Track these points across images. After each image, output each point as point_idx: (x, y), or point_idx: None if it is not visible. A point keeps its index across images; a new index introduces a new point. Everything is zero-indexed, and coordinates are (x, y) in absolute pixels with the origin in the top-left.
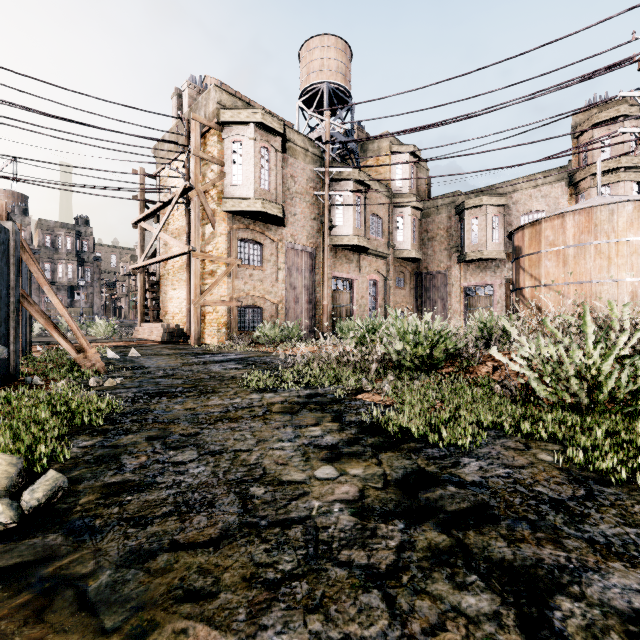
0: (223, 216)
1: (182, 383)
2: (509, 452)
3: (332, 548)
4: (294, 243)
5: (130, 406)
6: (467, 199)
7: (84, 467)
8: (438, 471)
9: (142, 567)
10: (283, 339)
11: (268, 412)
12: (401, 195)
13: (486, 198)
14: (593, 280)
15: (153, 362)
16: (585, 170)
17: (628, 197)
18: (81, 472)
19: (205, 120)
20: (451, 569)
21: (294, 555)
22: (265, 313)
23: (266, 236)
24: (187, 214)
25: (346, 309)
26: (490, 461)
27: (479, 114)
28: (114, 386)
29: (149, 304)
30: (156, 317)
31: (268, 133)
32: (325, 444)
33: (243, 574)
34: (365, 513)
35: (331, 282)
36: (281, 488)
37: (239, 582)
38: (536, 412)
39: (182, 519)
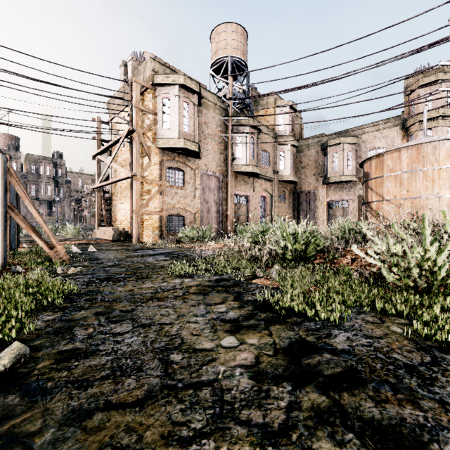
0: (156, 151)
1: (125, 271)
2: (368, 325)
3: (234, 408)
4: (207, 170)
5: (85, 288)
6: (329, 139)
7: (45, 337)
8: (315, 341)
9: (80, 425)
10: (199, 238)
11: (186, 293)
12: (283, 136)
13: (343, 138)
14: (421, 196)
15: (105, 255)
16: (414, 118)
17: (446, 136)
18: (42, 341)
19: (143, 82)
20: (331, 428)
21: (204, 414)
22: (186, 220)
23: (187, 165)
24: (130, 149)
25: (244, 217)
26: (355, 332)
27: (339, 78)
28: (75, 273)
29: (104, 213)
30: (109, 223)
31: (188, 92)
32: (229, 318)
33: (162, 432)
34: (260, 377)
35: (233, 198)
36: (195, 355)
37: (158, 440)
38: (386, 294)
39: (116, 382)
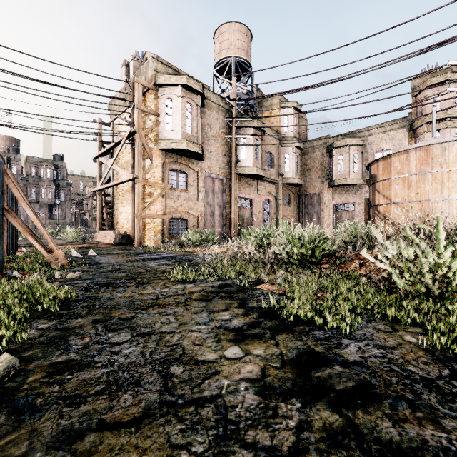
0: (158, 153)
1: (125, 276)
2: (380, 334)
3: (239, 428)
4: (210, 172)
5: (83, 294)
6: (335, 141)
7: (37, 347)
8: (325, 351)
9: (70, 449)
10: (202, 242)
11: (189, 299)
12: (287, 138)
13: (349, 140)
14: (430, 199)
15: (105, 259)
16: (421, 119)
17: (456, 138)
18: (34, 352)
19: (145, 83)
20: (346, 451)
21: (206, 436)
22: (189, 223)
23: (190, 167)
24: (132, 151)
25: (248, 220)
26: (366, 342)
27: (345, 78)
28: (73, 278)
29: (105, 217)
30: (110, 226)
31: (191, 92)
32: (233, 327)
33: (159, 456)
34: (267, 392)
35: (237, 201)
36: (196, 367)
37: None
38: (398, 300)
39: (111, 398)
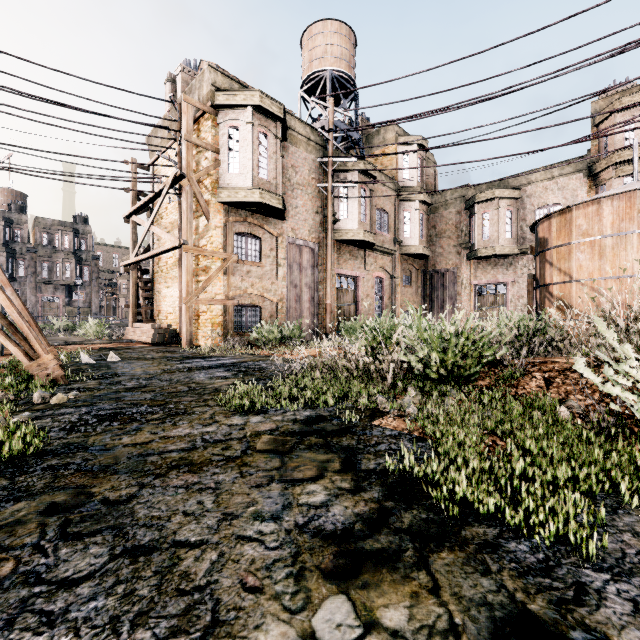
0: (218, 207)
1: (150, 399)
2: None
3: None
4: (295, 238)
5: (61, 438)
6: (478, 192)
7: None
8: (557, 617)
9: None
10: (283, 340)
11: (249, 451)
12: (408, 189)
13: (498, 191)
14: (636, 274)
15: (130, 368)
16: (606, 159)
17: None
18: None
19: (198, 103)
20: None
21: None
22: (264, 312)
23: (265, 230)
24: (180, 206)
25: (350, 308)
26: None
27: (496, 96)
28: (62, 403)
29: (142, 303)
30: (149, 317)
31: (267, 118)
32: (332, 527)
33: None
34: None
35: (335, 280)
36: None
37: None
38: None
39: None
